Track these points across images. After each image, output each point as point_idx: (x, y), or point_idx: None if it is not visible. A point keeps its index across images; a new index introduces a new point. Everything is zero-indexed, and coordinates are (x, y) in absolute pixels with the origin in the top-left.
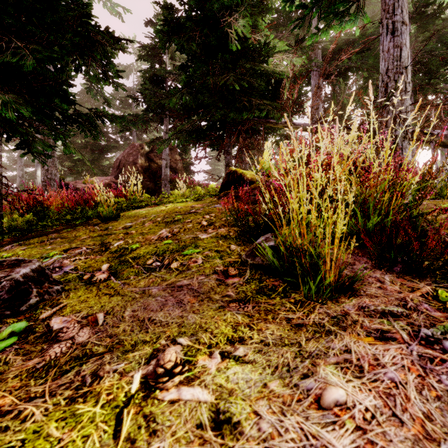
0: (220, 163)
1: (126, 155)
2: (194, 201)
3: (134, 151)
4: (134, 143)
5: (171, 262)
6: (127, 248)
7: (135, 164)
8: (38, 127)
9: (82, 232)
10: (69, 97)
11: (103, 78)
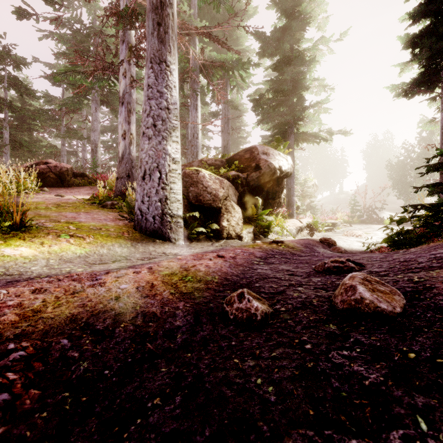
0: None
1: None
2: None
3: None
4: None
5: None
6: None
7: None
8: None
9: None
10: None
11: None
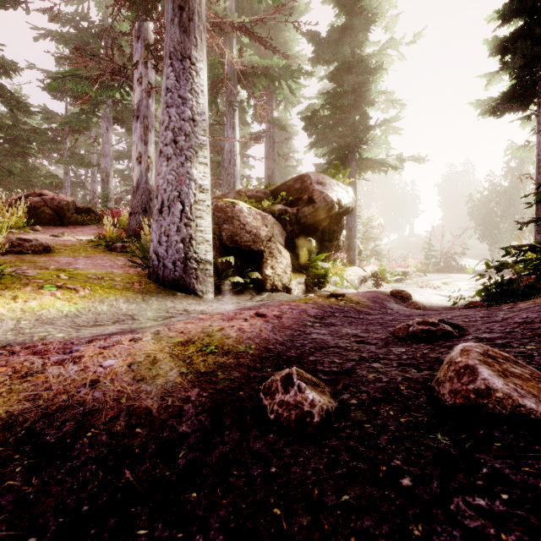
0: None
1: None
2: None
3: None
4: None
5: None
6: None
7: None
8: None
9: None
10: None
11: None
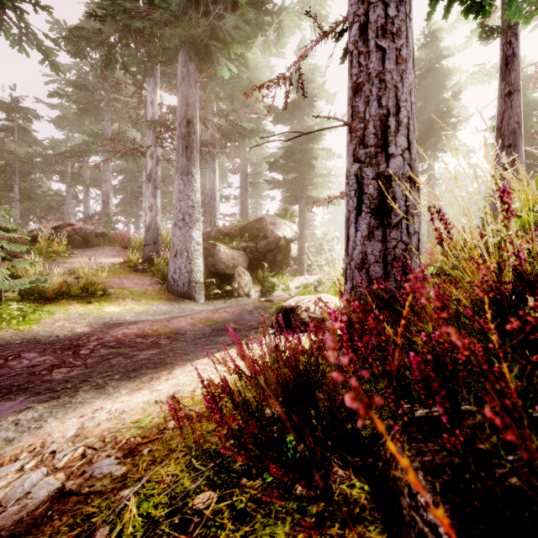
0: None
1: None
2: None
3: None
4: None
5: None
6: None
7: None
8: None
9: None
10: None
11: None
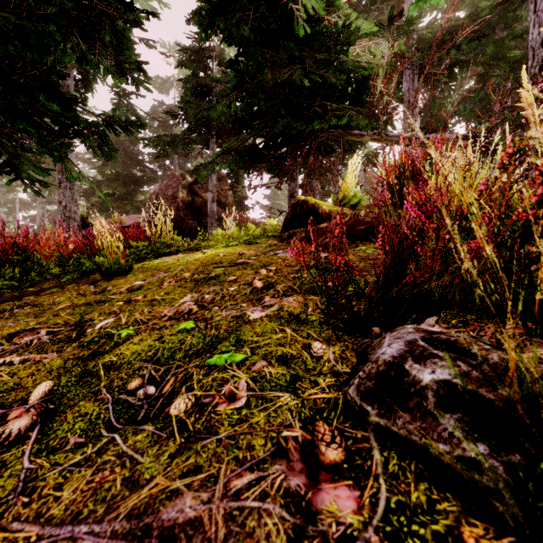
0: (281, 197)
1: (164, 187)
2: (245, 246)
3: (174, 182)
4: (174, 173)
5: (176, 392)
6: (111, 336)
7: (175, 199)
8: (22, 141)
9: (65, 296)
10: (62, 94)
11: (118, 73)
